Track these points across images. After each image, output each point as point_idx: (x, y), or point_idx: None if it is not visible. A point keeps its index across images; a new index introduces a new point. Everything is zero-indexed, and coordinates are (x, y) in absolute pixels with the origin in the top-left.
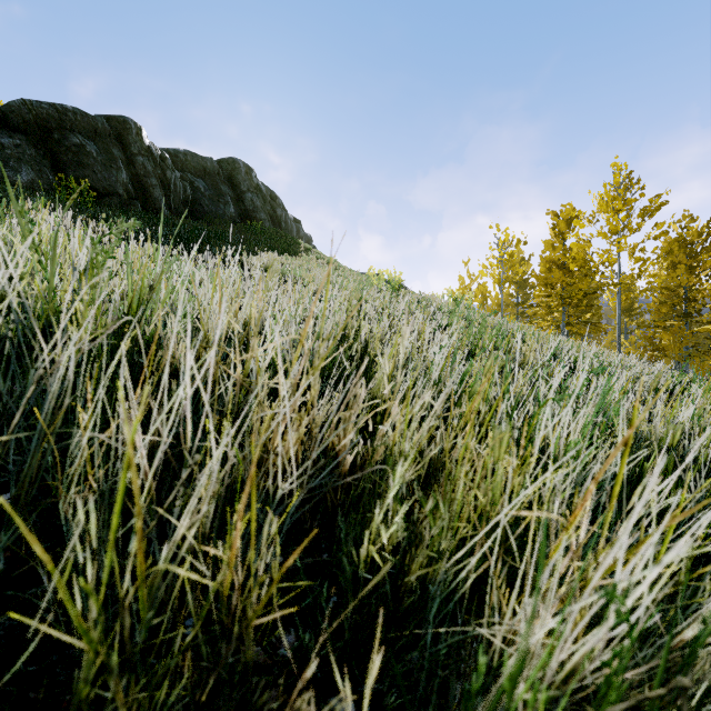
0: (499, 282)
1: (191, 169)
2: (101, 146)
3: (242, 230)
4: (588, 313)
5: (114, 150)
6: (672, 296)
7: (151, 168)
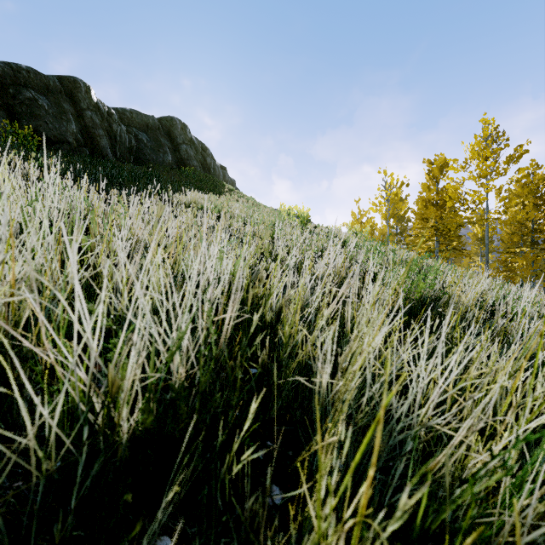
0: (386, 217)
1: (136, 124)
2: (53, 100)
3: (177, 174)
4: (454, 242)
5: (65, 105)
6: (520, 228)
7: (99, 121)
